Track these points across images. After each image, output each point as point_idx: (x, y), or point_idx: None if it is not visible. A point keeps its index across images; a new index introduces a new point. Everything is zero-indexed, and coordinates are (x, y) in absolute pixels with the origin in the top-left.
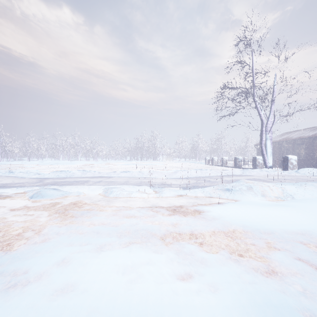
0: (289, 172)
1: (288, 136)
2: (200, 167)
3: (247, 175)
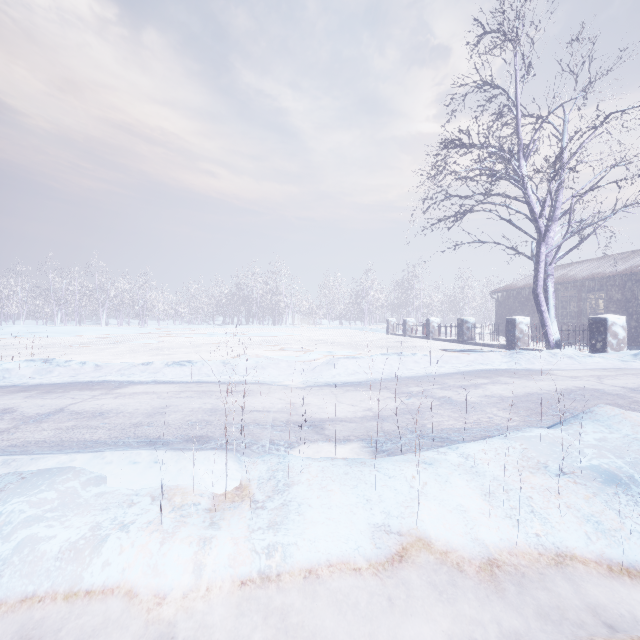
0: (612, 356)
1: (566, 274)
2: (380, 340)
3: (534, 372)
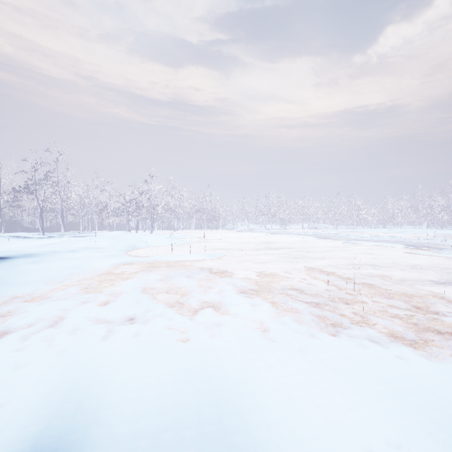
0: None
1: None
2: None
3: None
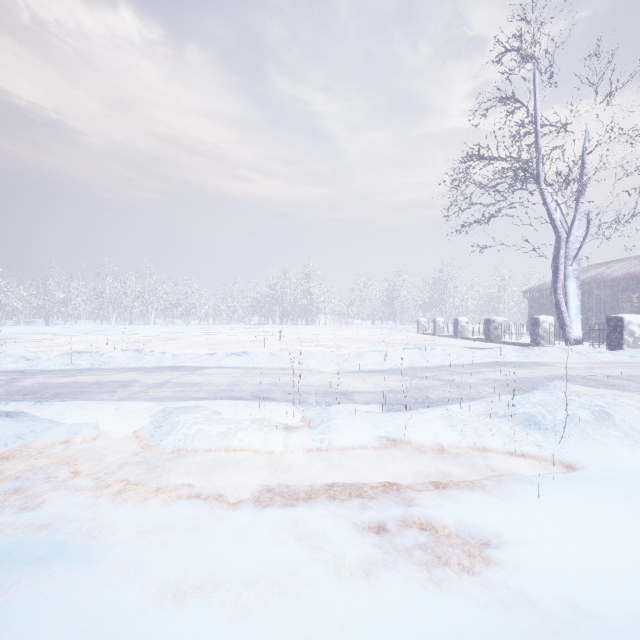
0: (626, 353)
1: (601, 273)
2: (409, 339)
3: (537, 364)
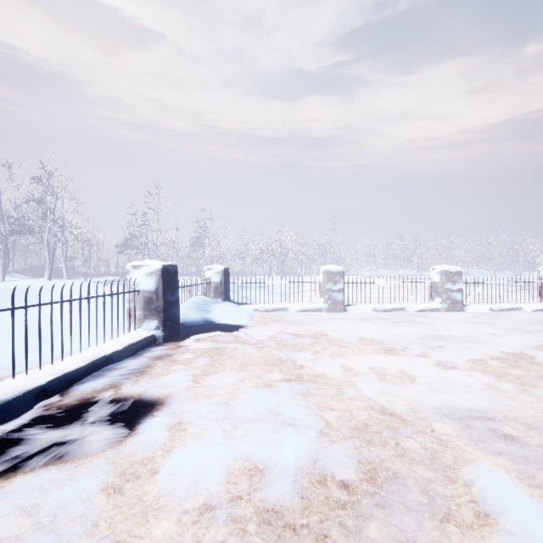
0: None
1: None
2: None
3: None
